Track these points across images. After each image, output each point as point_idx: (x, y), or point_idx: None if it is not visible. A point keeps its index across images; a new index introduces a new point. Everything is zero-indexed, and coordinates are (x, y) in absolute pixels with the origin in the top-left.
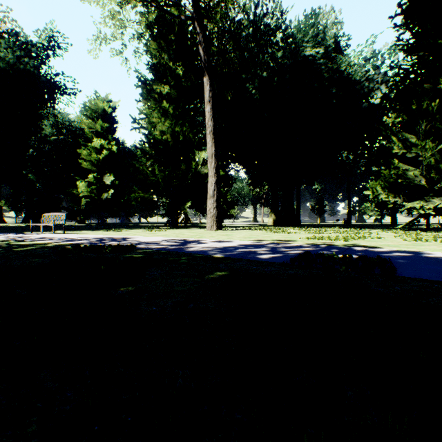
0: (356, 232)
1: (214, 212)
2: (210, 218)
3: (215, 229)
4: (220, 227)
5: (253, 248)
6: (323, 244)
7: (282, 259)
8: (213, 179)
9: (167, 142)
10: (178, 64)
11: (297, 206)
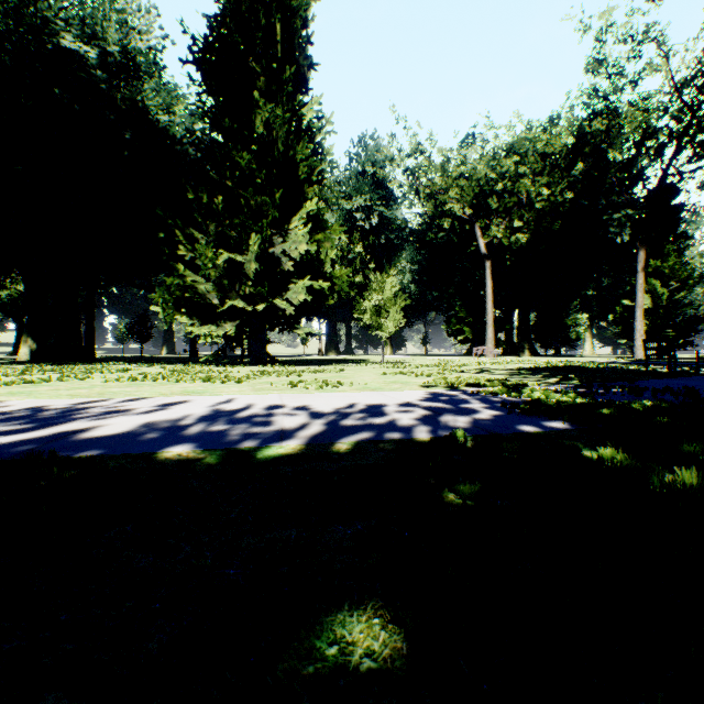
0: (108, 370)
1: None
2: None
3: None
4: None
5: None
6: None
7: None
8: None
9: None
10: None
11: (88, 325)
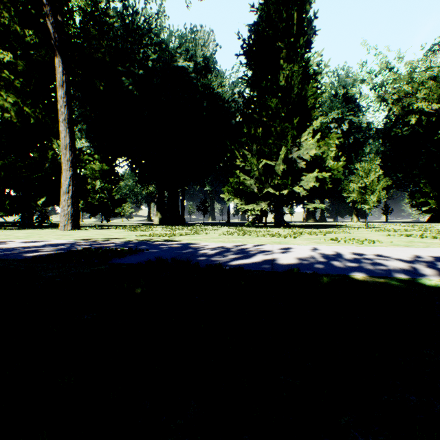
0: (206, 229)
1: (69, 210)
2: (64, 216)
3: (70, 229)
4: (78, 226)
5: (46, 247)
6: (142, 240)
7: (44, 256)
8: (68, 173)
9: (13, 123)
10: (28, 31)
11: (182, 206)
